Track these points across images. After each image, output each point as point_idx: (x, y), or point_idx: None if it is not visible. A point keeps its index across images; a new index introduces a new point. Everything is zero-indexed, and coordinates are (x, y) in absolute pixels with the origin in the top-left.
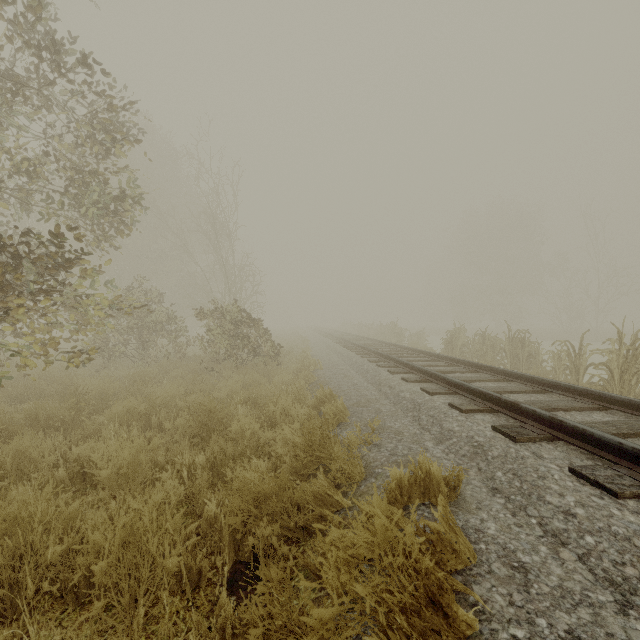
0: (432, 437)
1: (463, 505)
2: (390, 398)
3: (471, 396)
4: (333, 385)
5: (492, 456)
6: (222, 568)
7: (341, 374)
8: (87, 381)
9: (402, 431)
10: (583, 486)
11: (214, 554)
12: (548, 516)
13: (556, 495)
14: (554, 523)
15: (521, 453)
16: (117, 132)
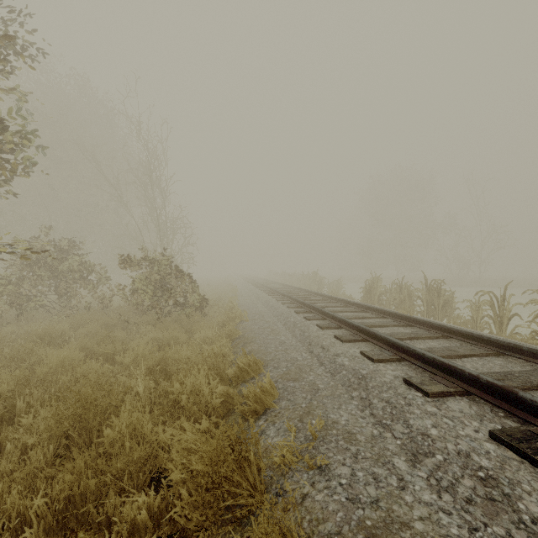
0: (399, 445)
1: None
2: (325, 364)
3: (427, 366)
4: (258, 343)
5: (531, 516)
6: None
7: (267, 328)
8: None
9: (353, 431)
10: None
11: None
12: None
13: None
14: None
15: None
16: None
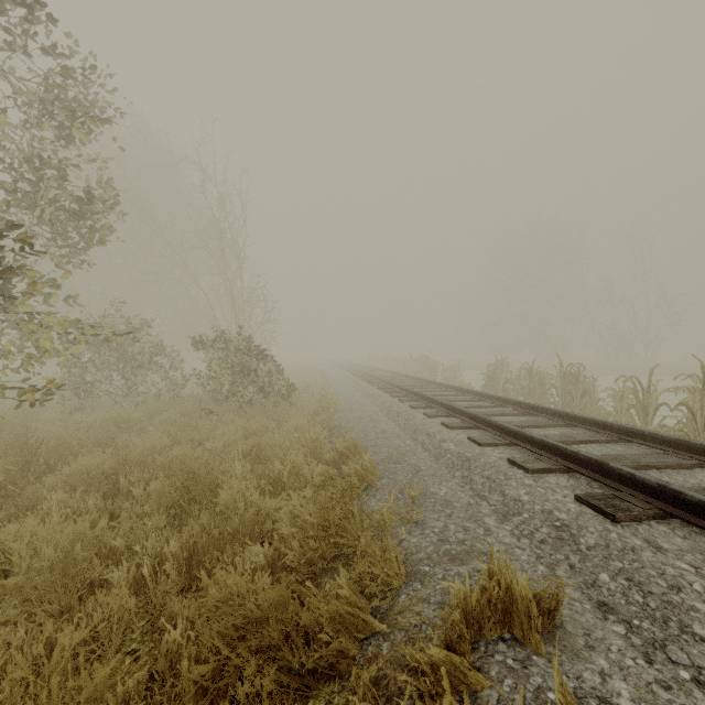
0: (492, 510)
1: (564, 640)
2: (429, 450)
3: (535, 449)
4: (357, 432)
5: (587, 545)
6: None
7: (367, 417)
8: (48, 428)
9: (451, 500)
10: None
11: None
12: None
13: None
14: None
15: (629, 541)
16: (78, 108)
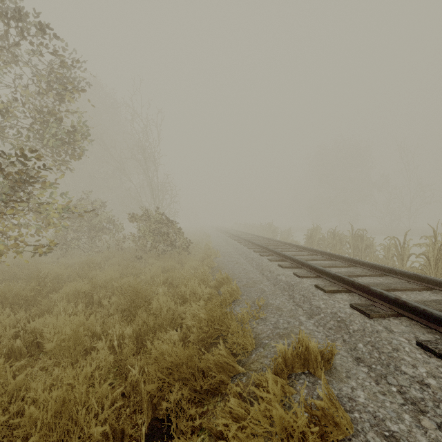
0: (304, 312)
1: (335, 374)
2: (270, 280)
3: (331, 279)
4: (228, 270)
5: (353, 330)
6: (142, 425)
7: (234, 261)
8: (48, 267)
9: (281, 307)
10: (431, 358)
11: (136, 412)
12: (406, 385)
13: (410, 366)
14: (412, 392)
15: (376, 328)
16: (68, 83)
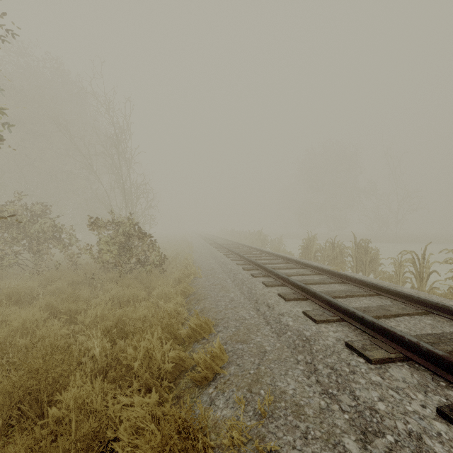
0: (348, 420)
1: None
2: (271, 324)
3: (366, 329)
4: (210, 301)
5: None
6: None
7: (218, 285)
8: None
9: (301, 403)
10: None
11: None
12: None
13: None
14: None
15: None
16: None
